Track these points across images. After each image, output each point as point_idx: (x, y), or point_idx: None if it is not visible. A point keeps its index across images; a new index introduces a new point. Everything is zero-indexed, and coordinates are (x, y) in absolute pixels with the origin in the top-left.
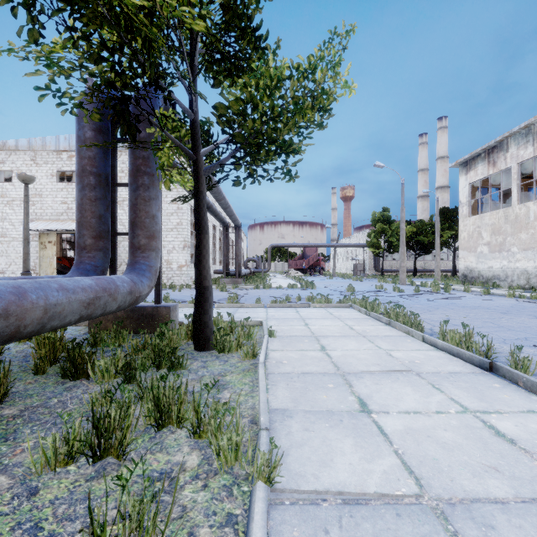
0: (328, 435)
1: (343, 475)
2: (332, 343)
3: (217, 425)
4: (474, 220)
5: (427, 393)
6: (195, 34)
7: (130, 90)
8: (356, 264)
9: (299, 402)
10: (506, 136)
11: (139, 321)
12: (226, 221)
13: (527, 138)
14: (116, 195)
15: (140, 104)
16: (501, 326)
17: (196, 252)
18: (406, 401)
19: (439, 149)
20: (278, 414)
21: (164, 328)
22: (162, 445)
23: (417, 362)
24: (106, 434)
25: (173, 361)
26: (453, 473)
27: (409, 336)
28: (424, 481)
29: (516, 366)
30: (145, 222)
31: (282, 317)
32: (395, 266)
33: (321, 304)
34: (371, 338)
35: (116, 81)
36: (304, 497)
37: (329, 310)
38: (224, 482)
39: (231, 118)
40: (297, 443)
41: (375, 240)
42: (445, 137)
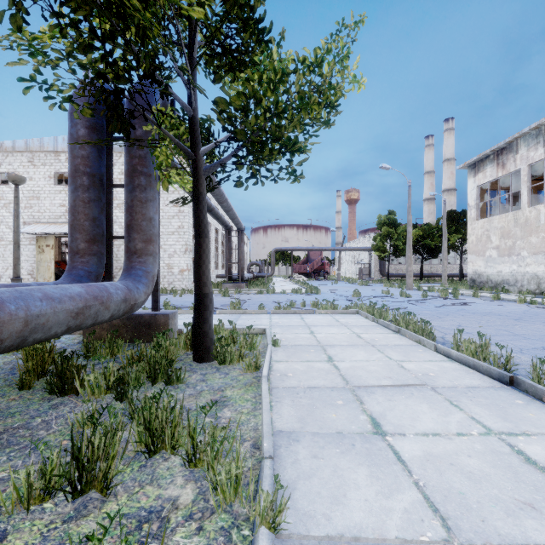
0: (339, 464)
1: (358, 515)
2: (340, 353)
3: (215, 452)
4: (483, 223)
5: (445, 411)
6: (194, 24)
7: (123, 82)
8: (361, 268)
9: (306, 422)
10: (516, 137)
11: (136, 330)
12: (228, 225)
13: (537, 139)
14: (111, 197)
15: (136, 100)
16: (515, 334)
17: (196, 257)
18: (423, 421)
19: (445, 151)
20: (284, 437)
21: (160, 338)
22: (153, 476)
23: (431, 374)
24: (89, 465)
25: (169, 374)
26: (484, 511)
27: (421, 345)
28: (452, 521)
29: (539, 380)
30: (142, 225)
31: (286, 324)
32: (401, 270)
33: (327, 311)
34: (380, 348)
35: (107, 73)
36: (314, 544)
37: (335, 317)
38: (222, 524)
39: (232, 114)
40: (305, 474)
41: (381, 244)
42: (451, 139)
